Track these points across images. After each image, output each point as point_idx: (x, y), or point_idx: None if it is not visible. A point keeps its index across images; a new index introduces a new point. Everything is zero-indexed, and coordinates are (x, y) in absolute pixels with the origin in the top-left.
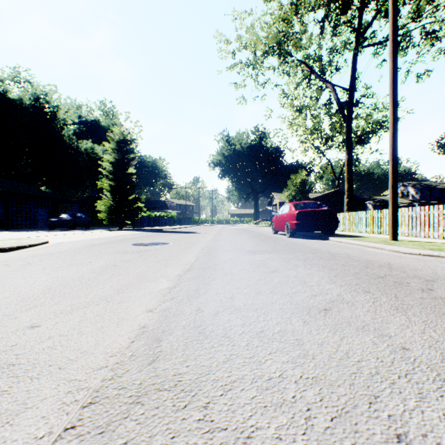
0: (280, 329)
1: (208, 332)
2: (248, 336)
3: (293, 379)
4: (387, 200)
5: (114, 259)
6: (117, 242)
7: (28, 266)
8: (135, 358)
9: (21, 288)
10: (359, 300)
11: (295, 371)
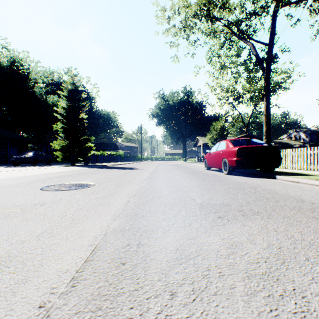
0: None
1: None
2: None
3: None
4: (284, 142)
5: None
6: (33, 183)
7: None
8: None
9: None
10: None
11: None
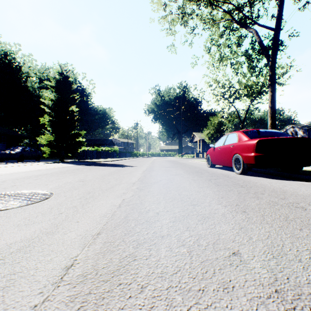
0: None
1: None
2: None
3: None
4: None
5: None
6: None
7: None
8: None
9: None
10: None
11: None
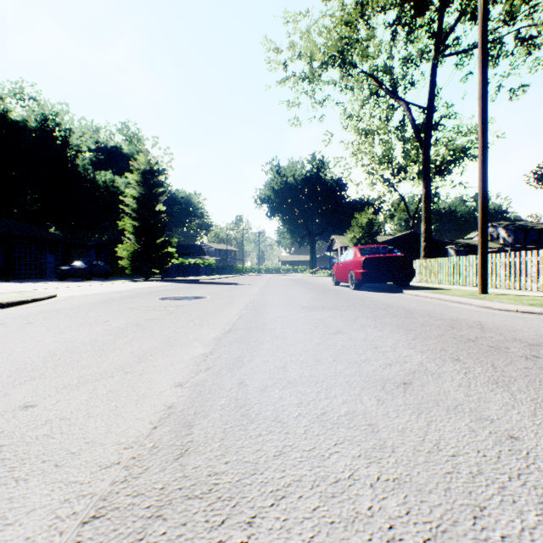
0: (348, 411)
1: (253, 414)
2: (306, 420)
3: (368, 482)
4: (473, 244)
5: (137, 316)
6: (142, 295)
7: (29, 326)
8: (158, 451)
9: (16, 354)
10: (447, 370)
11: (370, 470)
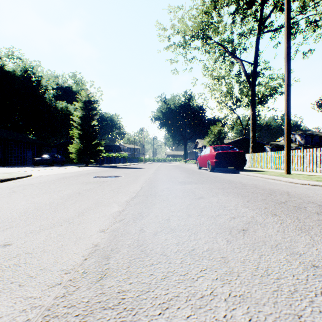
0: (208, 248)
1: (148, 250)
2: (182, 254)
3: (223, 298)
4: (280, 145)
5: (79, 188)
6: (83, 175)
7: (13, 194)
8: (86, 275)
9: (3, 211)
10: (269, 221)
11: (224, 289)
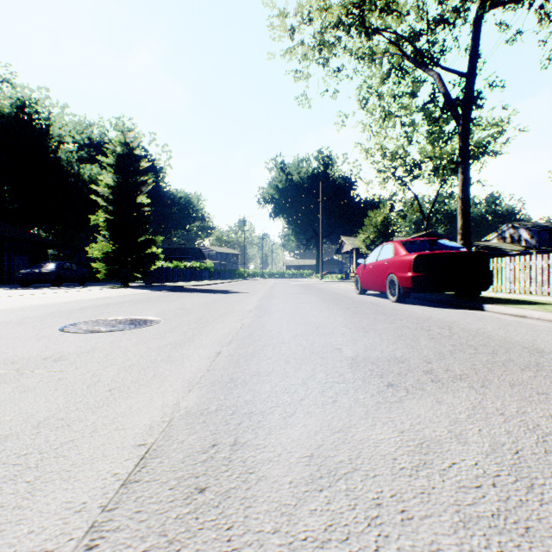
0: None
1: None
2: None
3: None
4: (493, 247)
5: None
6: (48, 317)
7: None
8: None
9: None
10: None
11: None
